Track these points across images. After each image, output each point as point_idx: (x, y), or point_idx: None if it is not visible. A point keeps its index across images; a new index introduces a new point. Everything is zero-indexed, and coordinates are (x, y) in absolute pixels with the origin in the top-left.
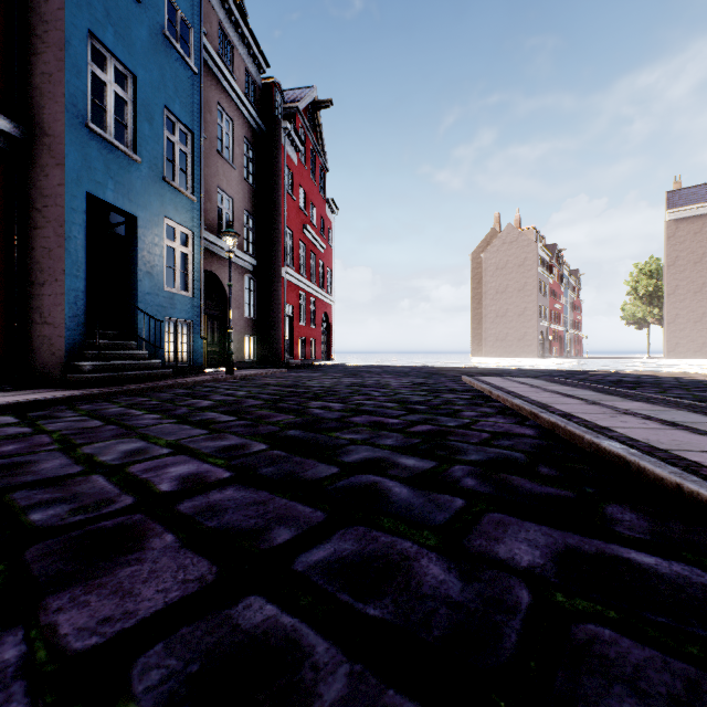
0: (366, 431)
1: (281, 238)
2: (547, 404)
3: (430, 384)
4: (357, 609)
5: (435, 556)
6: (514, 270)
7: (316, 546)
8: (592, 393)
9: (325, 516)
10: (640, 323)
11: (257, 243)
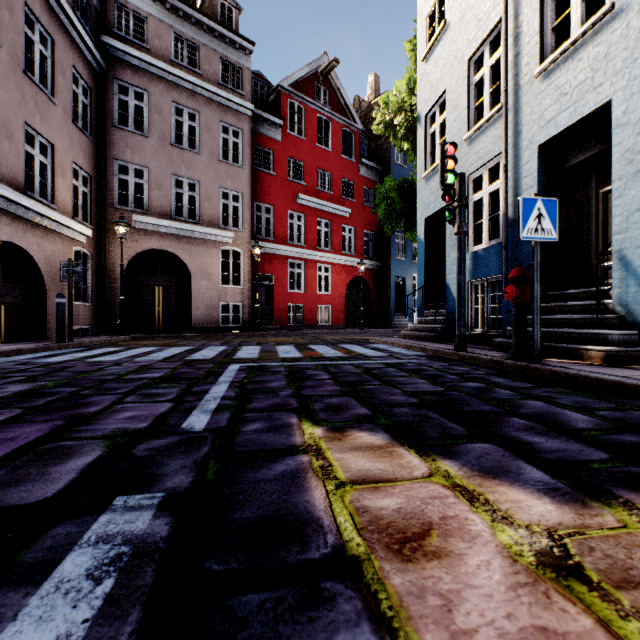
0: None
1: None
2: None
3: None
4: None
5: None
6: None
7: None
8: None
9: None
10: None
11: None
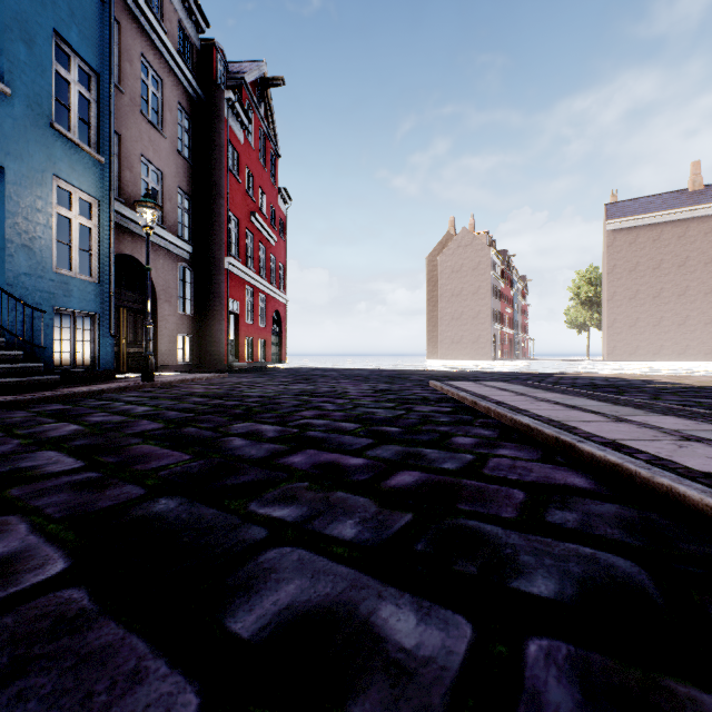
0: (307, 492)
1: (223, 223)
2: (565, 423)
3: (395, 392)
4: None
5: None
6: (468, 273)
7: None
8: (597, 403)
9: None
10: (581, 327)
11: (195, 228)
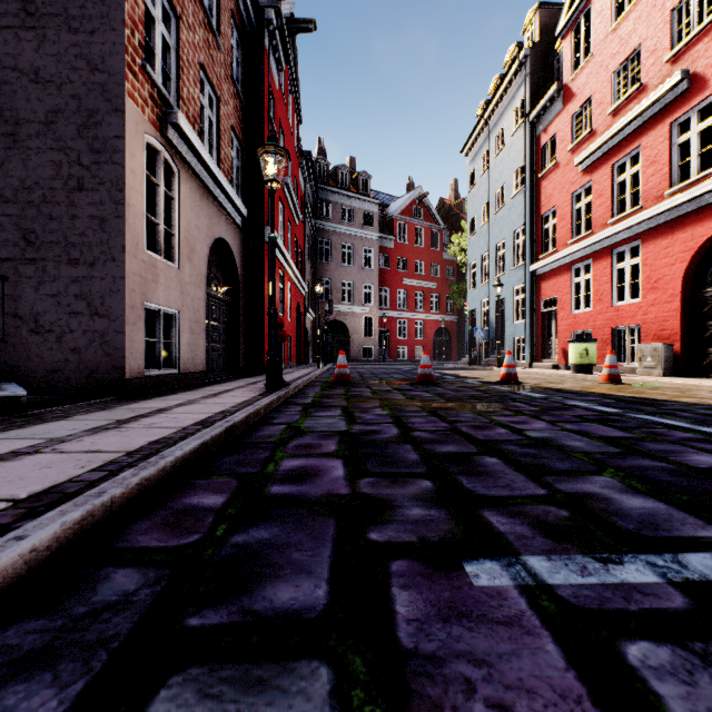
0: None
1: None
2: None
3: None
4: None
5: None
6: None
7: None
8: None
9: None
10: None
11: None
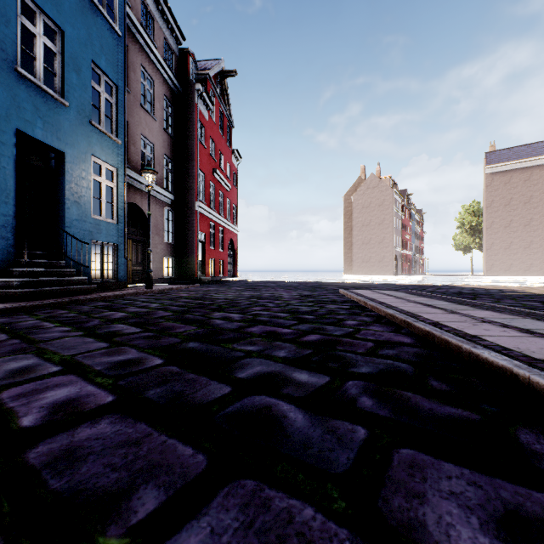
0: (261, 342)
1: (194, 178)
2: (415, 314)
3: (315, 296)
4: None
5: (347, 536)
6: (375, 208)
7: (187, 523)
8: (447, 303)
9: (207, 462)
10: (466, 249)
11: (175, 182)
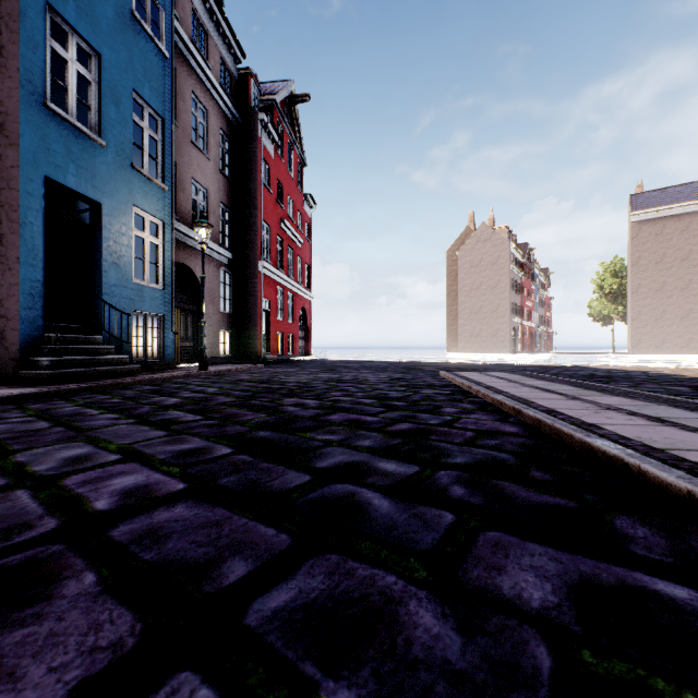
0: (342, 430)
1: (257, 231)
2: (528, 400)
3: (408, 380)
4: (325, 689)
5: (426, 596)
6: (488, 267)
7: (277, 585)
8: (570, 388)
9: (291, 540)
10: (605, 319)
11: (233, 236)
